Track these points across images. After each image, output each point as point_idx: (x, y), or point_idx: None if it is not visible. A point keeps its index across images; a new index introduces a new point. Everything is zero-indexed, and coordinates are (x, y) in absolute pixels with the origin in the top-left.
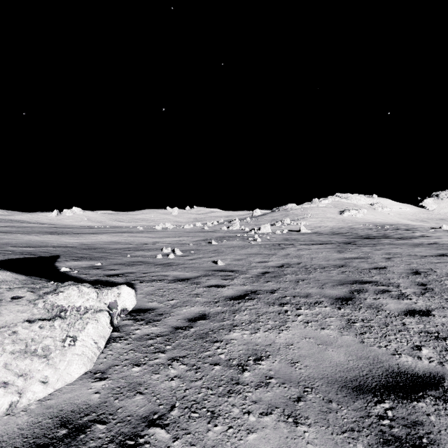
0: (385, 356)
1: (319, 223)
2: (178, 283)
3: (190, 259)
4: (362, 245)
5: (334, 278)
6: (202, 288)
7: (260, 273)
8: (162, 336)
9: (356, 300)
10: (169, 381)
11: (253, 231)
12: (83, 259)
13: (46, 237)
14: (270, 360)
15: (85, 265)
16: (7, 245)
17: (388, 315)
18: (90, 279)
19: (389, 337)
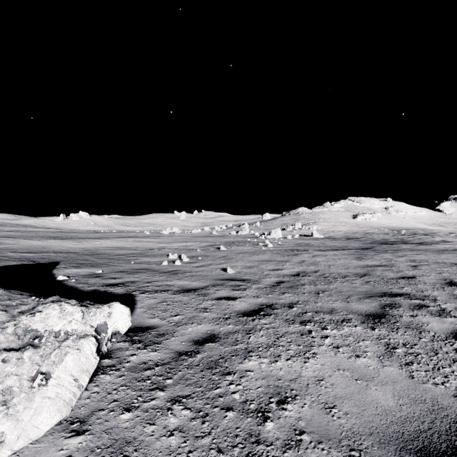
0: (446, 399)
1: (332, 228)
2: (183, 294)
3: (197, 266)
4: (381, 251)
5: (358, 289)
6: (211, 300)
7: (274, 282)
8: (162, 365)
9: (390, 318)
10: (167, 436)
11: (263, 236)
12: (84, 266)
13: (49, 242)
14: (298, 403)
15: (85, 273)
16: (7, 250)
17: (433, 338)
18: (87, 289)
19: (443, 369)
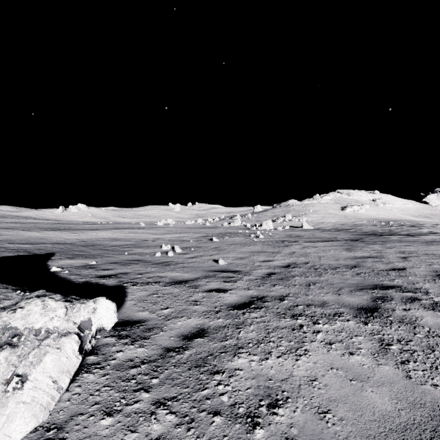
0: None
1: (321, 219)
2: (174, 286)
3: (189, 257)
4: (370, 242)
5: (349, 281)
6: (201, 292)
7: (265, 274)
8: (149, 362)
9: (383, 311)
10: None
11: (254, 227)
12: (78, 257)
13: (47, 233)
14: (290, 406)
15: (79, 264)
16: (5, 241)
17: (428, 333)
18: (79, 281)
19: None
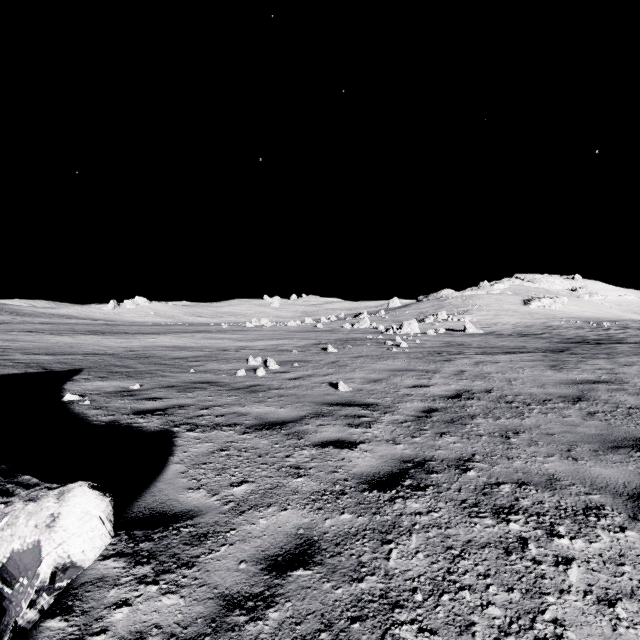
0: None
1: (493, 319)
2: (261, 433)
3: (290, 378)
4: (587, 355)
5: (582, 429)
6: (308, 448)
7: (419, 411)
8: None
9: None
10: None
11: (391, 330)
12: (116, 376)
13: (82, 339)
14: None
15: (112, 388)
16: (16, 351)
17: None
18: (100, 421)
19: None
